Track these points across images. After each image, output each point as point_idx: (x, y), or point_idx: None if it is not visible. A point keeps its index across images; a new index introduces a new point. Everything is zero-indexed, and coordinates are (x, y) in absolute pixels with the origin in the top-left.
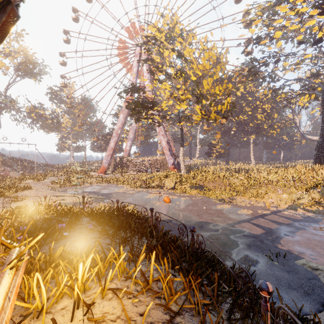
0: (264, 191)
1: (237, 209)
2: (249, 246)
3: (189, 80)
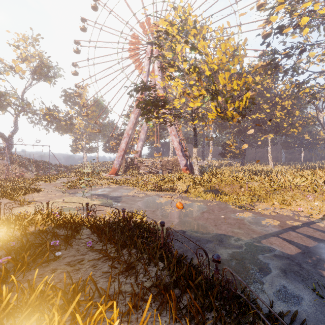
0: (290, 197)
1: (260, 218)
2: (285, 273)
3: (202, 76)
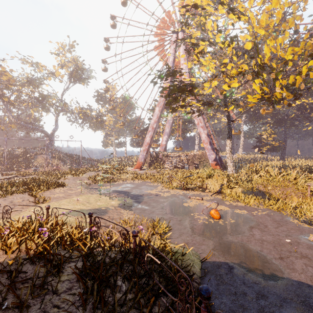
0: None
1: None
2: None
3: (239, 52)
